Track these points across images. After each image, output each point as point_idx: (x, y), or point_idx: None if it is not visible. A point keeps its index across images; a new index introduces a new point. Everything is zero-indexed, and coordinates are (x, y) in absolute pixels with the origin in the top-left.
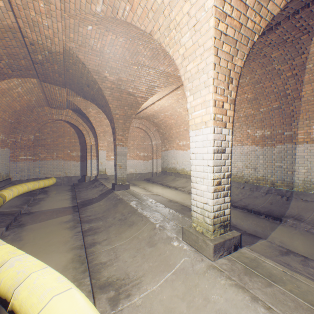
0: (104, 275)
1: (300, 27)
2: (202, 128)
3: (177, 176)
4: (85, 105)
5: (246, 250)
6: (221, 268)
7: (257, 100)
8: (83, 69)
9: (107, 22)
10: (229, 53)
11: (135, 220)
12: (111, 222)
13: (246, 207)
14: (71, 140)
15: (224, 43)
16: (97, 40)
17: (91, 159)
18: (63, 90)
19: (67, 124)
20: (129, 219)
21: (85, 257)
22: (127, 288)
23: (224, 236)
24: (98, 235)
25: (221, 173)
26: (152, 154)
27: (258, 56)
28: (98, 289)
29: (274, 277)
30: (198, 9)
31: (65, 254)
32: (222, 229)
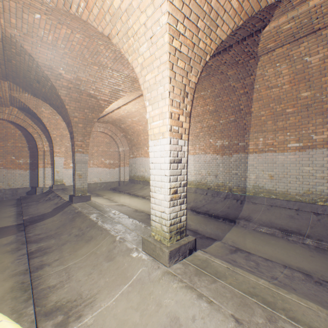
0: (52, 300)
1: (248, 52)
2: (160, 138)
3: (145, 184)
4: (36, 104)
5: (200, 253)
6: (175, 273)
7: (217, 113)
8: (30, 62)
9: (59, 14)
10: (184, 69)
11: (94, 234)
12: (65, 239)
13: (207, 212)
14: (17, 144)
15: (179, 59)
16: (48, 32)
17: (44, 167)
18: (4, 83)
19: (12, 124)
20: (87, 233)
21: (29, 284)
22: (78, 309)
23: (180, 242)
24: (48, 255)
25: (177, 182)
26: (119, 162)
27: (216, 72)
28: (43, 316)
29: (219, 274)
30: (154, 22)
31: (2, 283)
32: (179, 236)
